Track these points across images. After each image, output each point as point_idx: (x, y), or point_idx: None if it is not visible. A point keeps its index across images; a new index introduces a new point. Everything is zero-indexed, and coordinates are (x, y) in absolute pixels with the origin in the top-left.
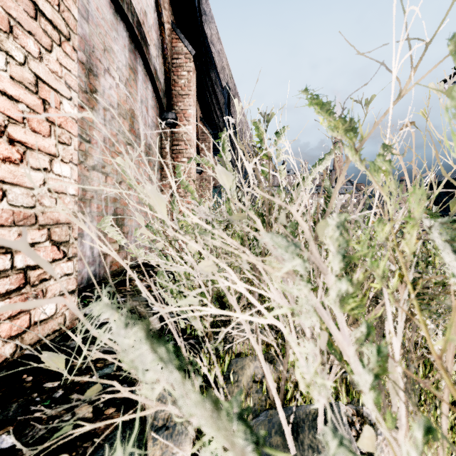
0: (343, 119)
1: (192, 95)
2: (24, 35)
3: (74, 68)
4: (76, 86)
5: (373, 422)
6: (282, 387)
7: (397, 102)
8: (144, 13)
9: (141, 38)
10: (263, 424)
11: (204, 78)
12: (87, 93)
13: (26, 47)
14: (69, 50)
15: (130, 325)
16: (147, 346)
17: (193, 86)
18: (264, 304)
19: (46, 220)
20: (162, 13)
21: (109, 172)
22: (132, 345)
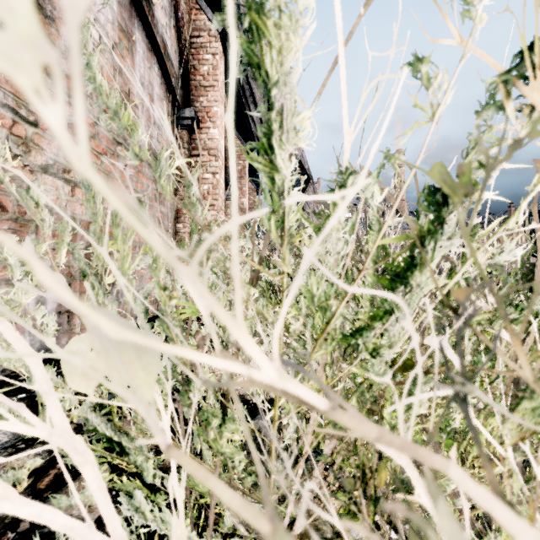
0: None
1: (219, 87)
2: None
3: None
4: None
5: None
6: None
7: None
8: None
9: None
10: None
11: None
12: None
13: None
14: None
15: None
16: None
17: (220, 76)
18: None
19: None
20: None
21: (79, 180)
22: None
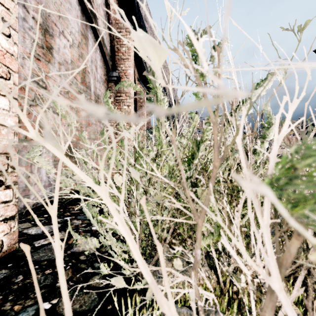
0: None
1: (131, 59)
2: None
3: (13, 8)
4: (16, 26)
5: None
6: None
7: None
8: None
9: (91, 12)
10: None
11: None
12: (44, 49)
13: None
14: None
15: None
16: None
17: (131, 53)
18: None
19: None
20: None
21: None
22: None
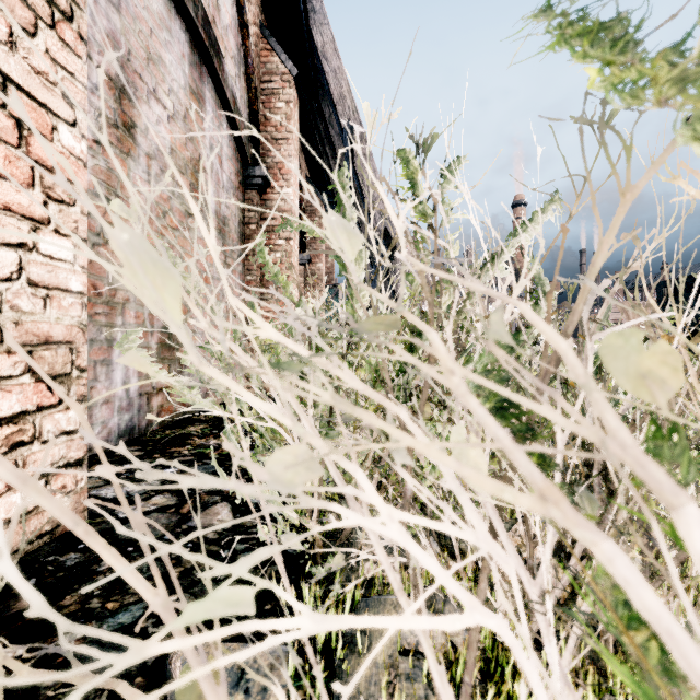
0: (674, 48)
1: (293, 139)
2: None
3: (81, 71)
4: (85, 103)
5: None
6: (465, 687)
7: None
8: (216, 5)
9: (210, 45)
10: None
11: (313, 115)
12: (119, 128)
13: None
14: (71, 39)
15: None
16: None
17: (295, 126)
18: (454, 565)
19: (24, 337)
20: (244, 7)
21: None
22: None
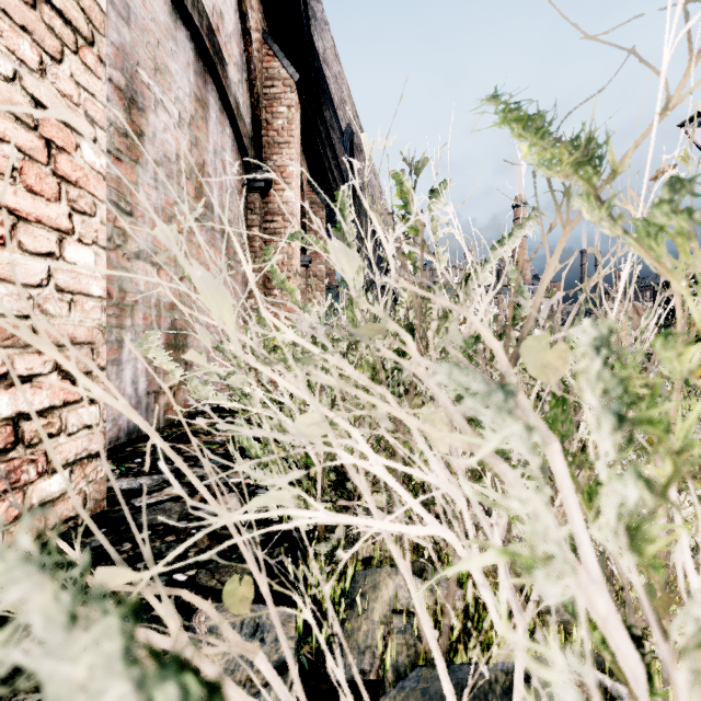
0: (570, 142)
1: (295, 143)
2: (14, 33)
3: (101, 91)
4: (104, 120)
5: (609, 695)
6: (445, 628)
7: (661, 119)
8: (220, 13)
9: (214, 53)
10: (412, 696)
11: (314, 118)
12: (128, 137)
13: (17, 52)
14: (92, 62)
15: (83, 619)
16: (126, 683)
17: (296, 130)
18: (420, 496)
19: (52, 338)
20: (247, 14)
21: (163, 262)
22: (81, 681)
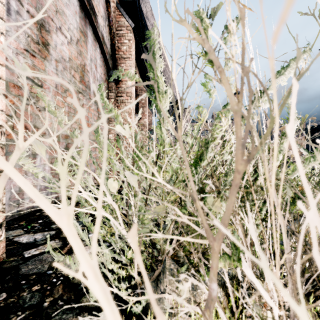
0: None
1: (132, 58)
2: None
3: None
4: (3, 14)
5: None
6: None
7: None
8: None
9: (90, 8)
10: None
11: (142, 48)
12: (39, 45)
13: None
14: None
15: None
16: None
17: (133, 51)
18: None
19: None
20: None
21: None
22: None
